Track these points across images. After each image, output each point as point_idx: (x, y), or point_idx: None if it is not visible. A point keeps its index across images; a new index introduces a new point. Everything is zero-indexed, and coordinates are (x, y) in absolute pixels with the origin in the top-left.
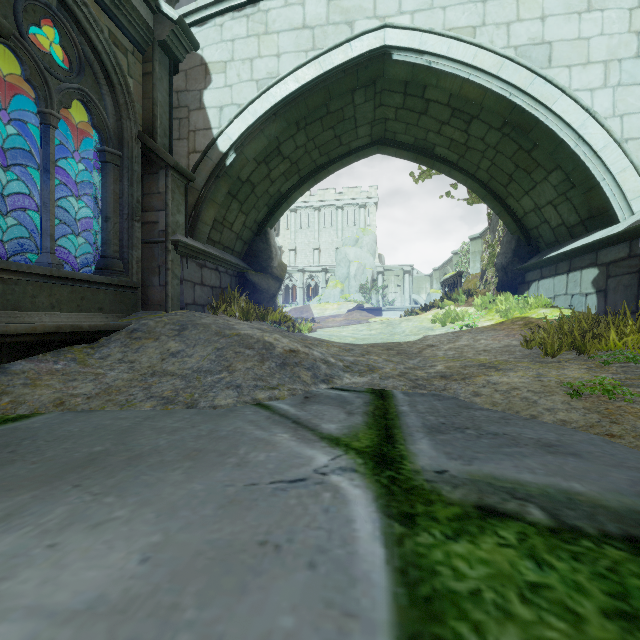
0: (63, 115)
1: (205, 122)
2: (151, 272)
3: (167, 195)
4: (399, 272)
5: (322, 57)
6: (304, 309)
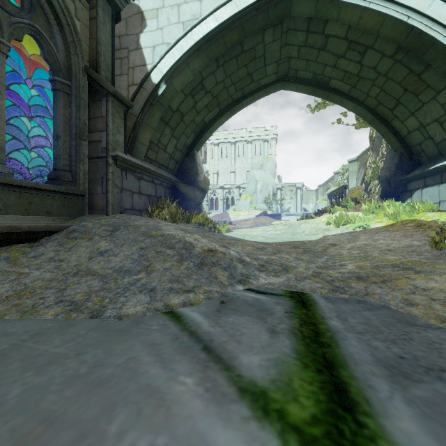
0: (39, 66)
1: (141, 60)
2: (95, 182)
3: (108, 118)
4: (293, 188)
5: None
6: (224, 215)
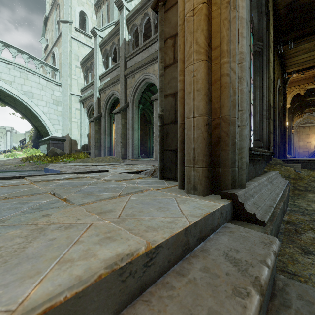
0: None
1: None
2: None
3: None
4: (3, 130)
5: None
6: None
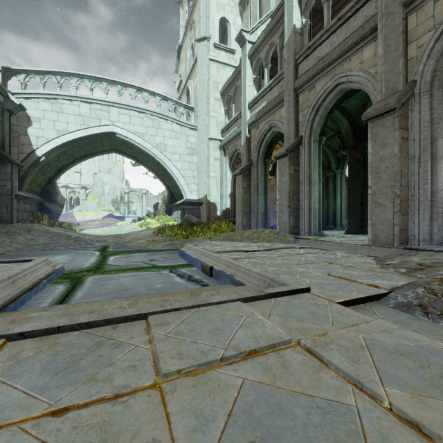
0: None
1: (29, 141)
2: (2, 207)
3: (13, 175)
4: (139, 193)
5: (88, 129)
6: (68, 215)
